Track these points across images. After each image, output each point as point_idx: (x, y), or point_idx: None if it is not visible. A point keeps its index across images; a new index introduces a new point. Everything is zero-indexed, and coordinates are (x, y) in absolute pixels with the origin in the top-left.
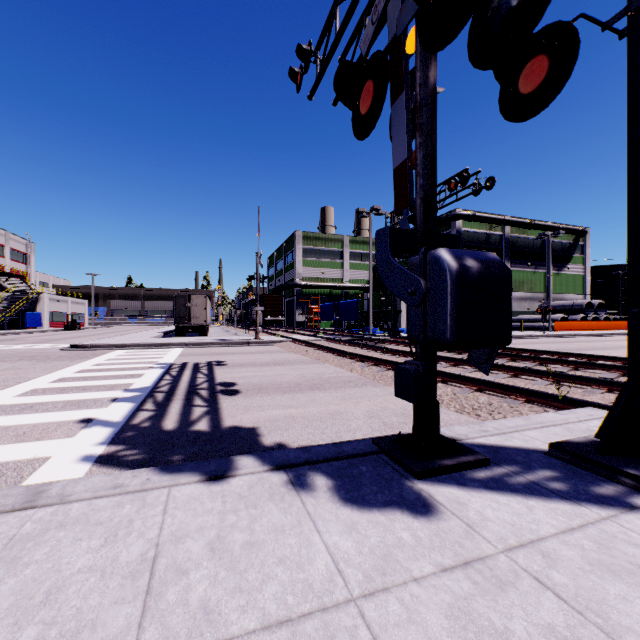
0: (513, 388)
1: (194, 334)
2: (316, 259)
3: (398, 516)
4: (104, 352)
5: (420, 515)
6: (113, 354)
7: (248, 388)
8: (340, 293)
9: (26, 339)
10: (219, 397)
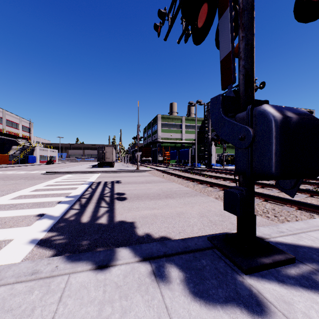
0: (288, 200)
1: (107, 166)
2: (168, 128)
3: (239, 315)
4: (61, 175)
5: (257, 315)
6: (65, 176)
7: (131, 196)
8: (180, 145)
9: (27, 168)
10: (115, 201)
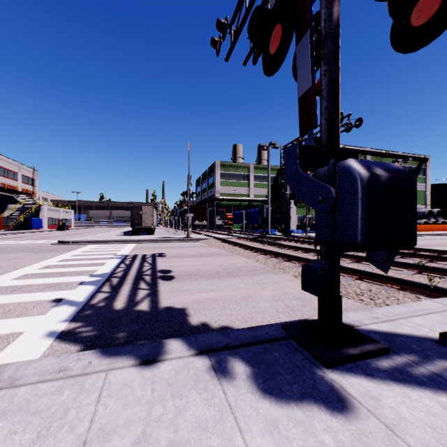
0: (388, 278)
1: (145, 233)
2: (230, 180)
3: (316, 412)
4: (81, 246)
5: (337, 412)
6: (87, 248)
7: (180, 274)
8: (247, 204)
9: (30, 237)
10: (158, 282)
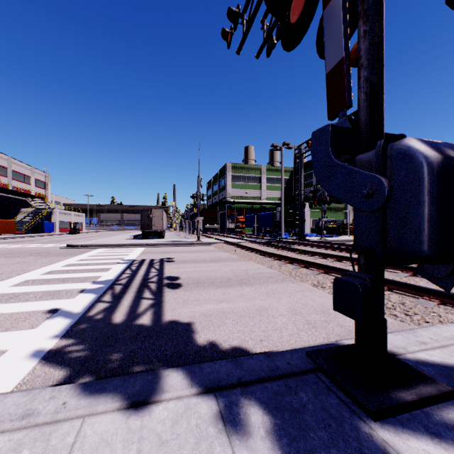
0: (424, 289)
1: (155, 237)
2: (241, 183)
3: None
4: (89, 250)
5: None
6: (94, 252)
7: (188, 282)
8: (259, 207)
9: (41, 240)
10: (164, 290)
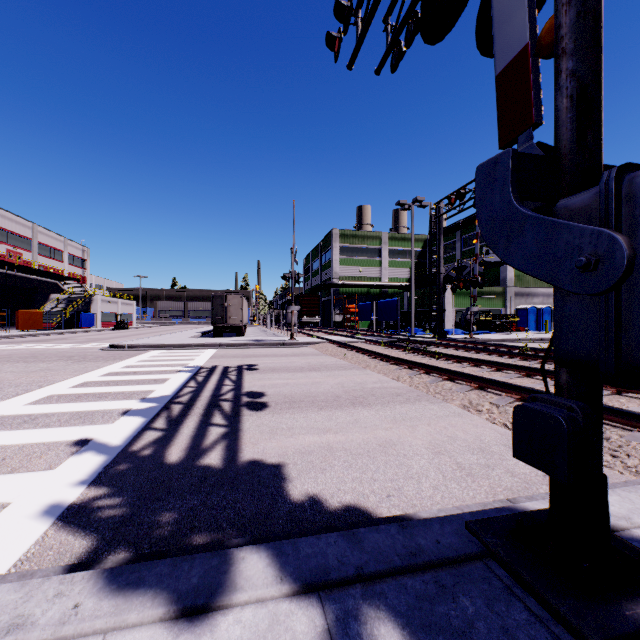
0: None
1: (231, 334)
2: (353, 257)
3: None
4: (139, 353)
5: None
6: (147, 355)
7: (278, 401)
8: (378, 292)
9: (76, 338)
10: (242, 413)
